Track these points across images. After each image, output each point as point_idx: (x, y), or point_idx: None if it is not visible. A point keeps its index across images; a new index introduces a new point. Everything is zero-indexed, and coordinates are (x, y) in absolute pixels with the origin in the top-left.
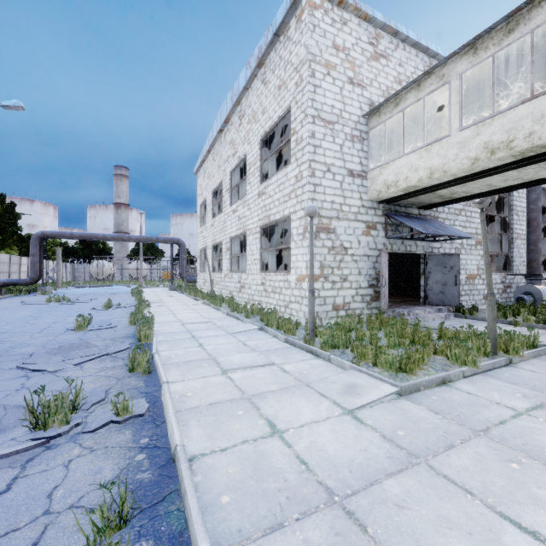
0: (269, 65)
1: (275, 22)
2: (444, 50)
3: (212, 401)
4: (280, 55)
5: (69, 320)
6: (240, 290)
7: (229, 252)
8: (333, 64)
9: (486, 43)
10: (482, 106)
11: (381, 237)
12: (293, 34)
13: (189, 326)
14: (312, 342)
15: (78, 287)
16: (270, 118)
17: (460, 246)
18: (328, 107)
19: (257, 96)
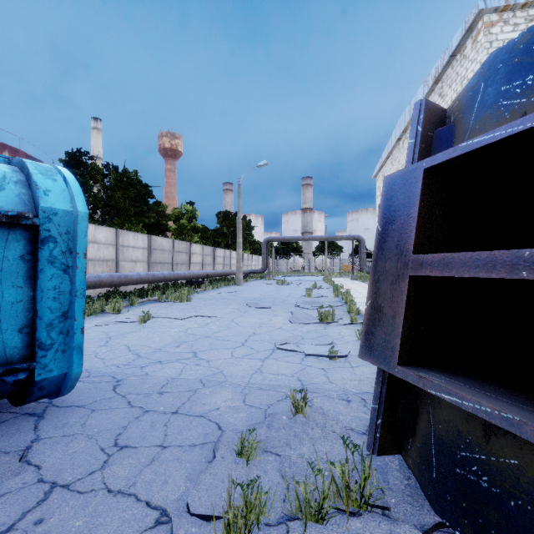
0: (445, 80)
1: (451, 47)
2: None
3: None
4: (456, 71)
5: (297, 292)
6: None
7: None
8: None
9: None
10: None
11: None
12: (469, 53)
13: None
14: None
15: (284, 276)
16: None
17: None
18: None
19: None
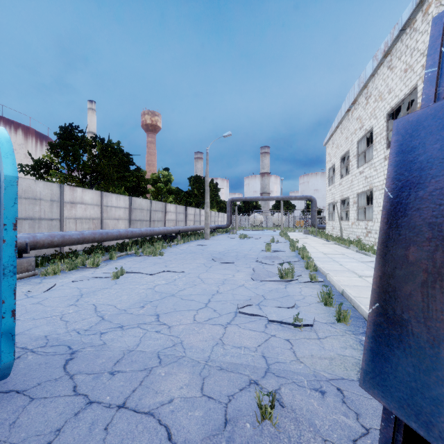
0: (394, 53)
1: (401, 21)
2: None
3: (355, 285)
4: (406, 44)
5: (258, 246)
6: (366, 235)
7: (356, 204)
8: None
9: None
10: None
11: None
12: (420, 26)
13: (329, 255)
14: None
15: (245, 231)
16: (395, 96)
17: None
18: None
19: (383, 80)
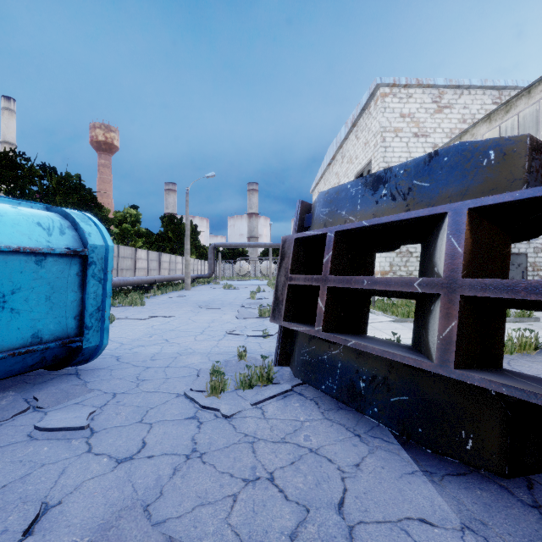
0: (359, 126)
1: (362, 103)
2: (515, 80)
3: None
4: (365, 122)
5: (243, 296)
6: None
7: None
8: (400, 128)
9: (495, 117)
10: (536, 133)
11: None
12: (373, 112)
13: None
14: (371, 307)
15: (230, 281)
16: (360, 163)
17: (540, 246)
18: (396, 158)
19: (352, 146)
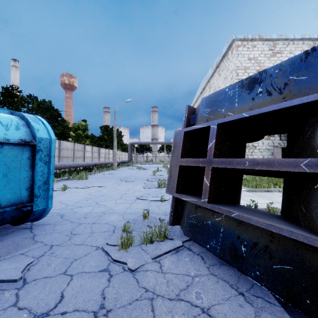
0: (221, 68)
1: (222, 52)
2: None
3: None
4: (225, 64)
5: (148, 173)
6: None
7: None
8: (248, 67)
9: None
10: None
11: (277, 140)
12: (230, 57)
13: None
14: None
15: (141, 164)
16: None
17: None
18: None
19: (216, 80)
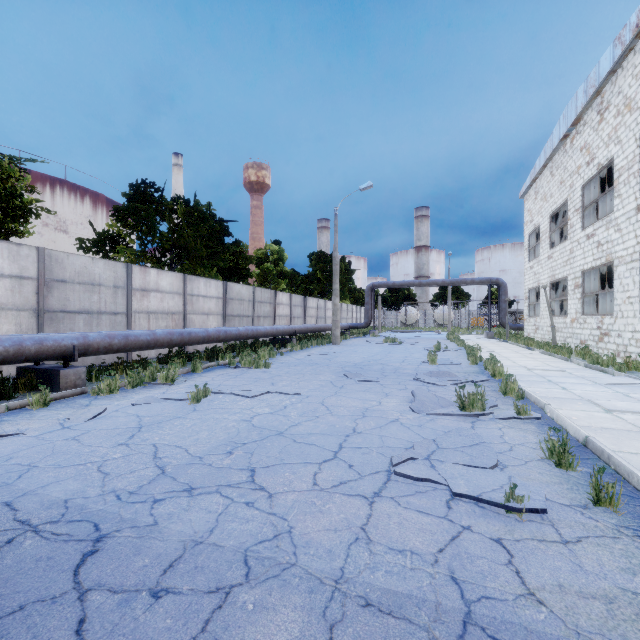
0: None
1: None
2: None
3: (604, 426)
4: None
5: (414, 356)
6: (599, 339)
7: (580, 289)
8: None
9: None
10: None
11: None
12: None
13: (537, 372)
14: None
15: (393, 332)
16: None
17: None
18: None
19: (633, 77)
